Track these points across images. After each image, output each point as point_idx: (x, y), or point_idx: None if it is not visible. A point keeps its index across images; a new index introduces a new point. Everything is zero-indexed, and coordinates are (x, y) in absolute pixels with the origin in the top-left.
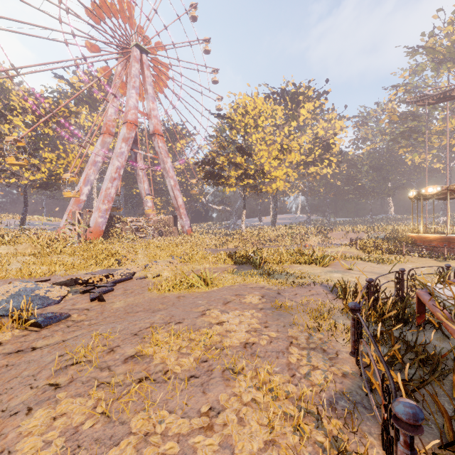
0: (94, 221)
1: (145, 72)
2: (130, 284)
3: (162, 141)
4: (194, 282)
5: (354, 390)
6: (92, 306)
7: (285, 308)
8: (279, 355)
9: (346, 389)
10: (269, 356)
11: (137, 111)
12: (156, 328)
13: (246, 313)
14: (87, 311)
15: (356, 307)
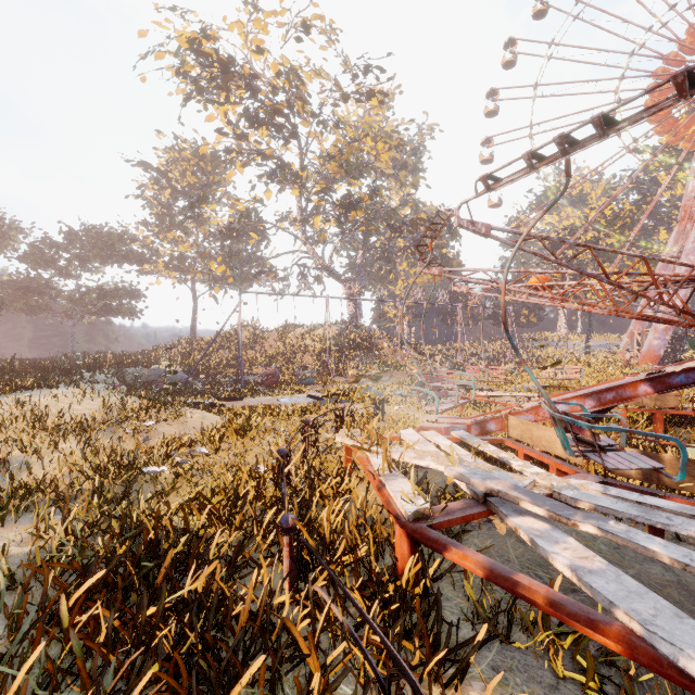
0: (647, 344)
1: None
2: None
3: None
4: None
5: None
6: None
7: None
8: None
9: None
10: None
11: None
12: None
13: None
14: None
15: None
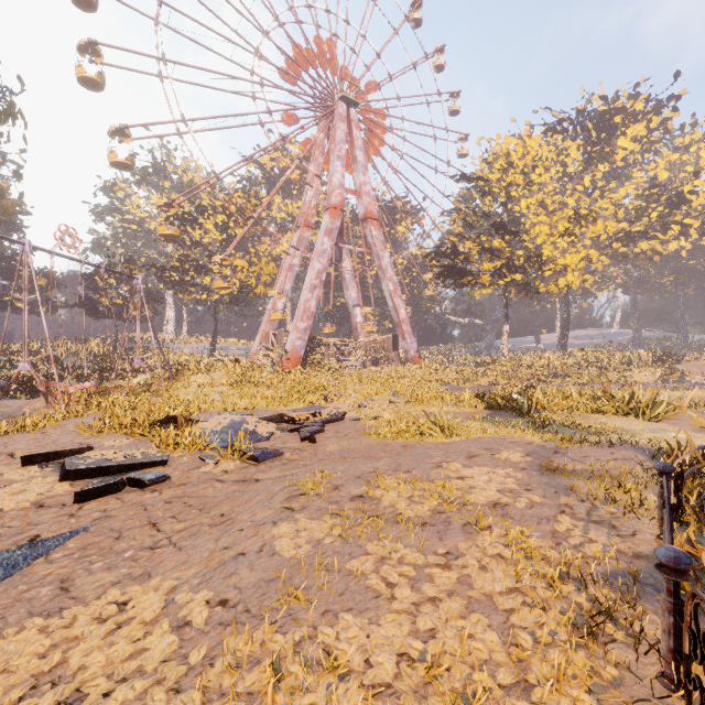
0: (291, 344)
1: (353, 133)
2: (342, 426)
3: (376, 227)
4: (425, 429)
5: (647, 573)
6: (304, 446)
7: (562, 472)
8: (541, 522)
9: (635, 569)
10: (527, 520)
11: (343, 191)
12: (381, 473)
13: (499, 470)
14: (299, 451)
15: (666, 469)
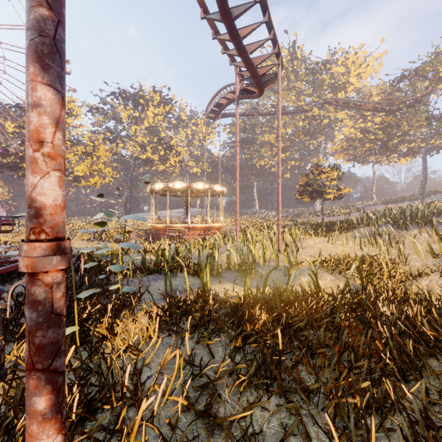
0: None
1: None
2: None
3: None
4: None
5: None
6: None
7: None
8: None
9: None
10: None
11: None
12: None
13: None
14: None
15: None
